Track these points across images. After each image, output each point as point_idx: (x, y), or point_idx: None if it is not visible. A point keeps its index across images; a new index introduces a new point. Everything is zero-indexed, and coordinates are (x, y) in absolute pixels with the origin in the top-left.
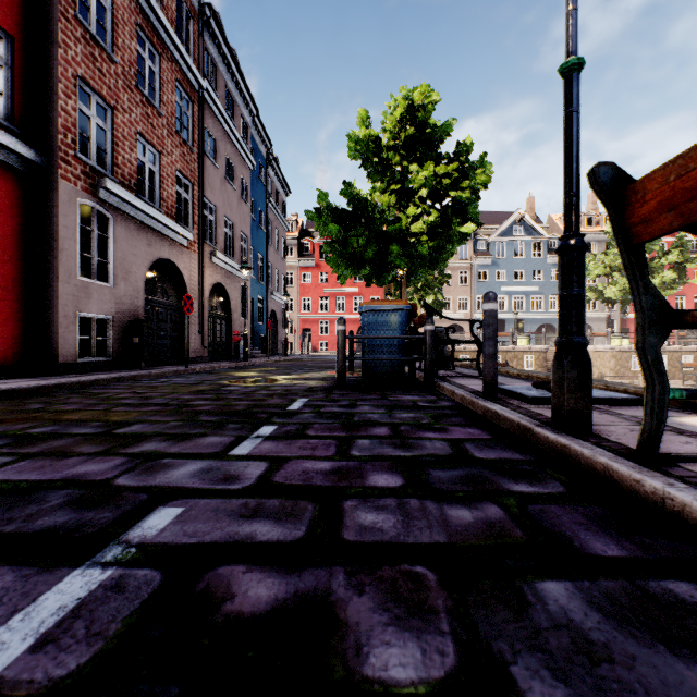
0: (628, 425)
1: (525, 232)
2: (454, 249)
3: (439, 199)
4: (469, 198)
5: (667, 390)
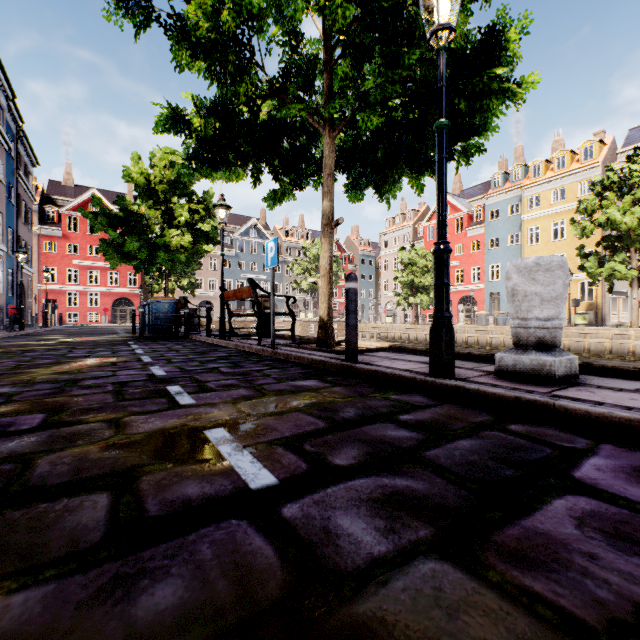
0: (238, 338)
1: (258, 235)
2: (203, 254)
3: (192, 225)
4: (212, 228)
5: (232, 328)
